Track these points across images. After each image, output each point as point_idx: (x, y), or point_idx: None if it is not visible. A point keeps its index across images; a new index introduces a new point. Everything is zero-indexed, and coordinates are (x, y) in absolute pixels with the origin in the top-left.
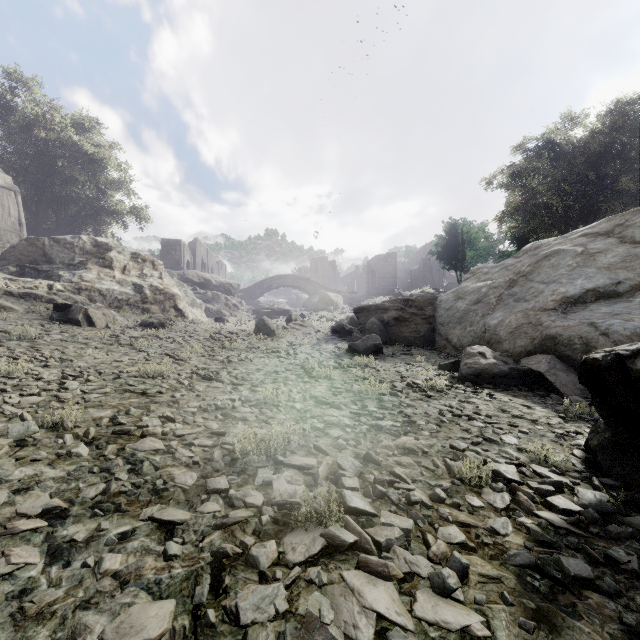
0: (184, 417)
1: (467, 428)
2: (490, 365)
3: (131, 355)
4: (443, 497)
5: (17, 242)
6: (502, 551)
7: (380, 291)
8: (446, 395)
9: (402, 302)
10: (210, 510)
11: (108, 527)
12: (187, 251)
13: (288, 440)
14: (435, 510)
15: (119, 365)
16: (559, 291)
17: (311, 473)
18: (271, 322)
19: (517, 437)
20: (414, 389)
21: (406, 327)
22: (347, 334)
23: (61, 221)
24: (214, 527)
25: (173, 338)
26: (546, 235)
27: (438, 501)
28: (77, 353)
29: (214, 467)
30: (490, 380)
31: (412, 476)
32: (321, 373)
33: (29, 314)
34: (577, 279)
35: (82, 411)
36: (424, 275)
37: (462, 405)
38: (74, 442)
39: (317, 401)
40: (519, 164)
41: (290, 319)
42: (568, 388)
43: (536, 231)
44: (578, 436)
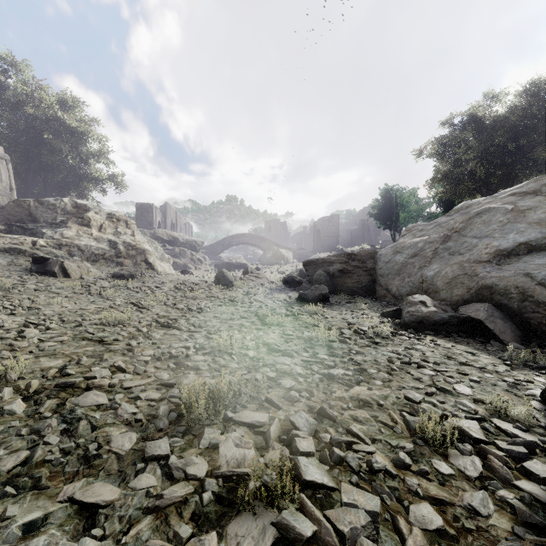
0: (135, 367)
1: (419, 377)
2: (431, 313)
3: (98, 303)
4: (408, 463)
5: (6, 203)
6: (489, 541)
7: (325, 248)
8: (392, 342)
9: (346, 256)
10: (144, 485)
11: (15, 513)
12: (158, 213)
13: (239, 392)
14: (401, 480)
15: (84, 313)
16: (492, 245)
17: (262, 432)
18: (229, 274)
19: (469, 386)
20: (361, 336)
21: (349, 278)
22: (297, 284)
23: (48, 186)
24: (145, 511)
25: (140, 288)
26: (470, 198)
27: (403, 468)
28: (47, 302)
29: (157, 426)
30: (431, 327)
31: (370, 434)
32: (273, 320)
33: (11, 266)
34: (509, 234)
35: (33, 361)
36: (362, 234)
37: (409, 352)
38: (12, 396)
39: (269, 349)
40: (447, 136)
41: (246, 271)
42: (507, 335)
43: (461, 195)
44: (529, 385)
